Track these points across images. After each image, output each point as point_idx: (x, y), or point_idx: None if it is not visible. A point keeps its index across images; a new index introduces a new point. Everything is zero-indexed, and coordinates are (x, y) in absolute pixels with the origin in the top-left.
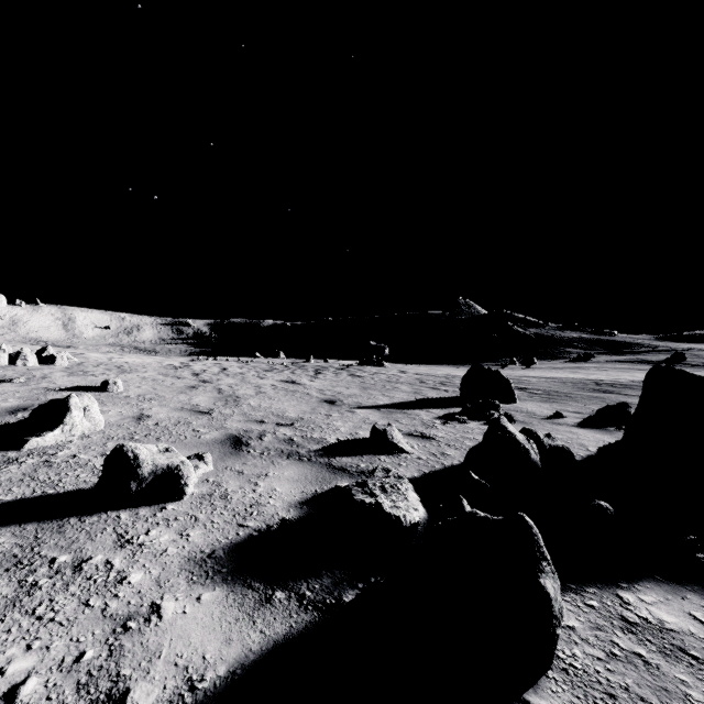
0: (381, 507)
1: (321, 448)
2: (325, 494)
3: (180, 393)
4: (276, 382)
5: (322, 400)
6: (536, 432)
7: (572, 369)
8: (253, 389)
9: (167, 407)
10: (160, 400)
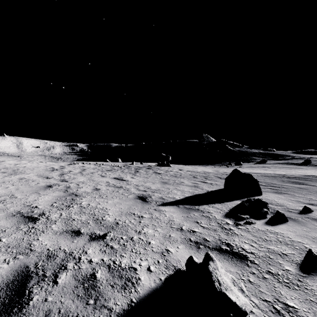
0: None
1: (127, 305)
2: None
3: (34, 193)
4: (110, 179)
5: (137, 197)
6: None
7: (262, 167)
8: (92, 187)
9: (4, 212)
10: (6, 203)
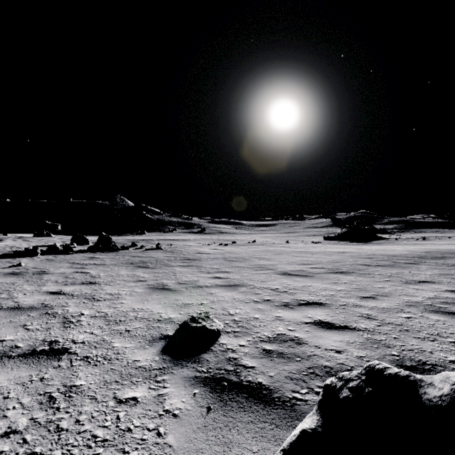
0: (22, 251)
1: (9, 252)
2: (11, 254)
3: None
4: None
5: (8, 247)
6: (64, 245)
7: (154, 235)
8: None
9: None
10: None
